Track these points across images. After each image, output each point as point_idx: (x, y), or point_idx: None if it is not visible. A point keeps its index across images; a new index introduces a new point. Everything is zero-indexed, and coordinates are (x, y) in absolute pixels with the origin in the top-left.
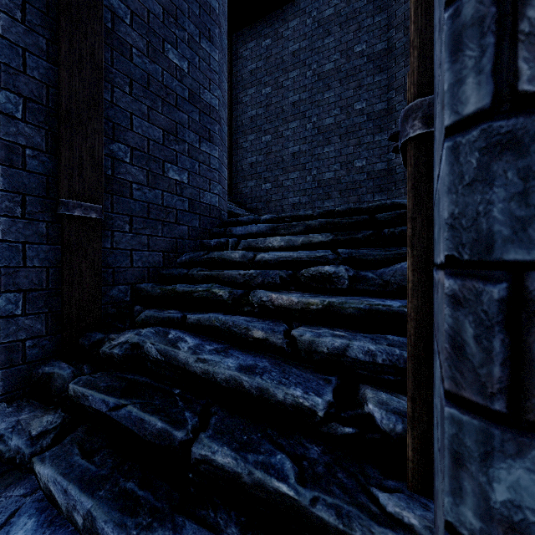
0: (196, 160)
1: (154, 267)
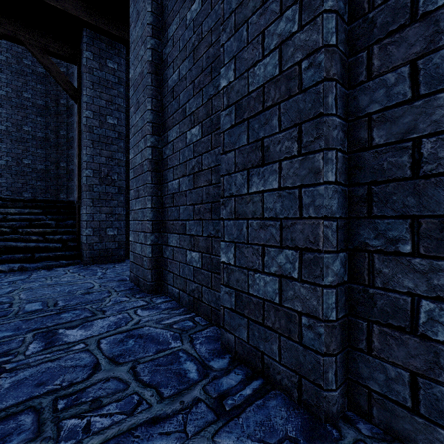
0: None
1: None
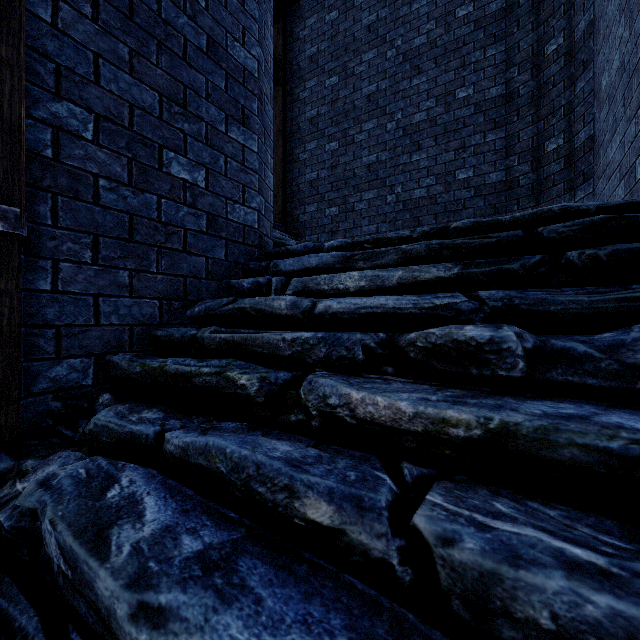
0: (221, 151)
1: (142, 324)
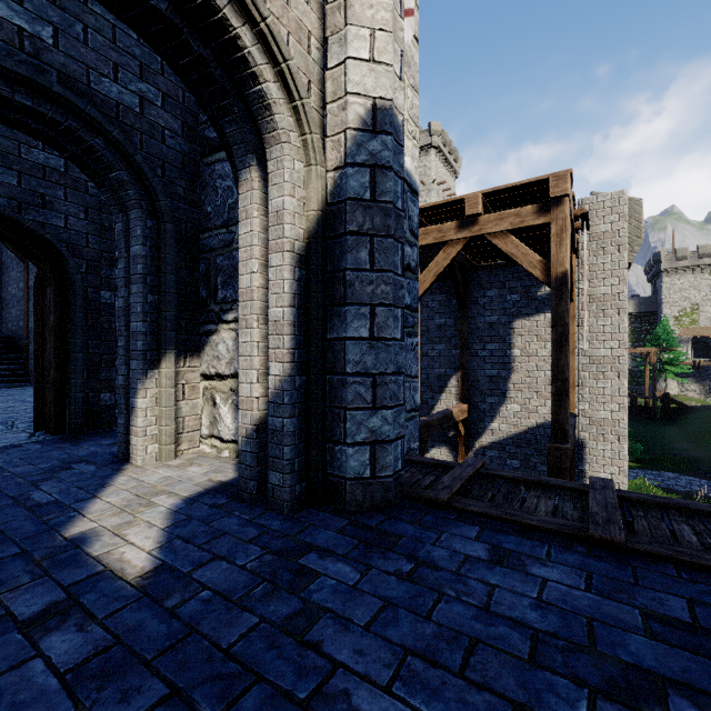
0: None
1: None
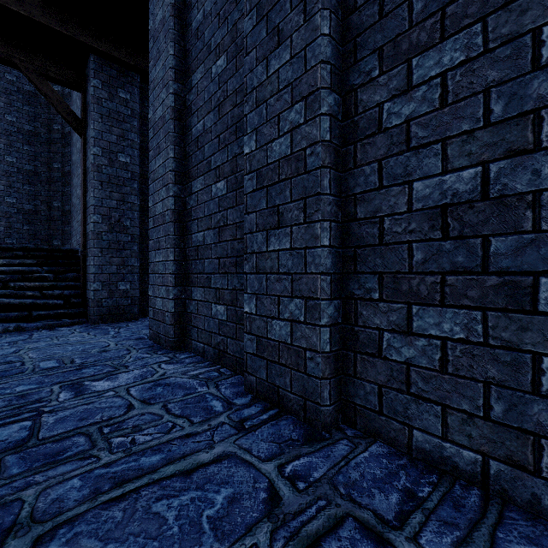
0: None
1: None
